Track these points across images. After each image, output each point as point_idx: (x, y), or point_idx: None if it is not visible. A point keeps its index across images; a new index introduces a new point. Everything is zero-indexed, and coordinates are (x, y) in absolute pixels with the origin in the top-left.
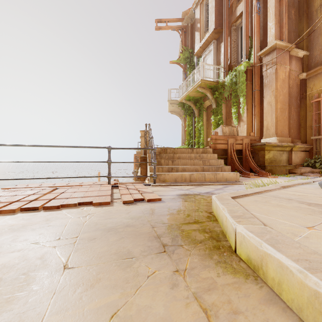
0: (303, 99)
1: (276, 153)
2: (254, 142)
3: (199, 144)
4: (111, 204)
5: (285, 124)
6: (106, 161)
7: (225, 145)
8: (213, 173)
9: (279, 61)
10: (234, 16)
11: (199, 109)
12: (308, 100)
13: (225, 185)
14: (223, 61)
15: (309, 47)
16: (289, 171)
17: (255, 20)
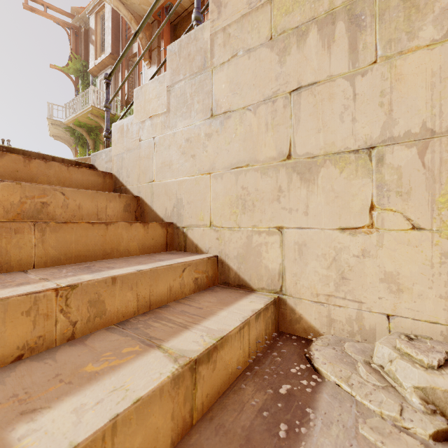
0: None
1: None
2: None
3: None
4: None
5: None
6: None
7: None
8: None
9: None
10: (131, 51)
11: (95, 140)
12: None
13: None
14: (120, 93)
15: None
16: None
17: None
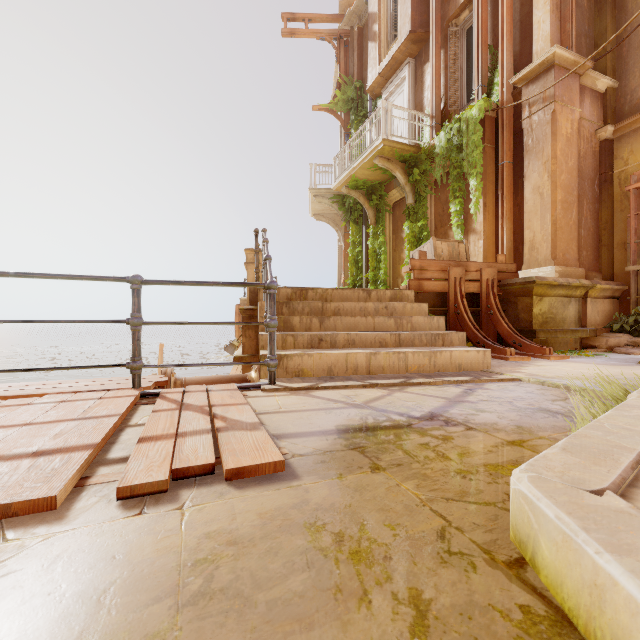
0: (607, 184)
1: (555, 302)
2: (505, 276)
3: (378, 284)
4: (66, 504)
5: (572, 237)
6: (127, 320)
7: (443, 283)
8: (427, 351)
9: (560, 94)
10: (453, 5)
11: (377, 208)
12: (618, 187)
13: (462, 384)
14: (430, 101)
15: (618, 70)
16: (580, 342)
17: (505, 6)
